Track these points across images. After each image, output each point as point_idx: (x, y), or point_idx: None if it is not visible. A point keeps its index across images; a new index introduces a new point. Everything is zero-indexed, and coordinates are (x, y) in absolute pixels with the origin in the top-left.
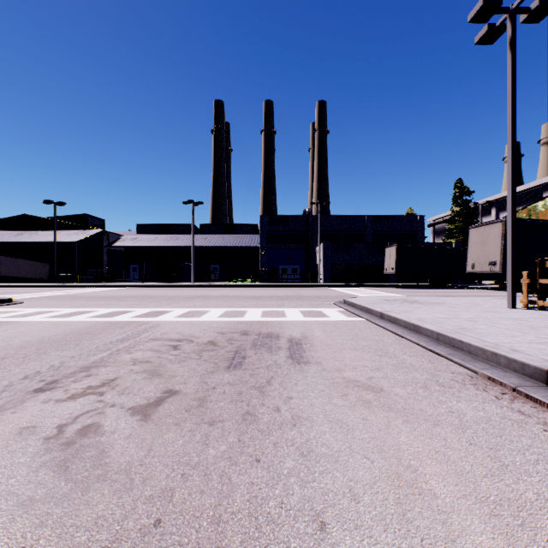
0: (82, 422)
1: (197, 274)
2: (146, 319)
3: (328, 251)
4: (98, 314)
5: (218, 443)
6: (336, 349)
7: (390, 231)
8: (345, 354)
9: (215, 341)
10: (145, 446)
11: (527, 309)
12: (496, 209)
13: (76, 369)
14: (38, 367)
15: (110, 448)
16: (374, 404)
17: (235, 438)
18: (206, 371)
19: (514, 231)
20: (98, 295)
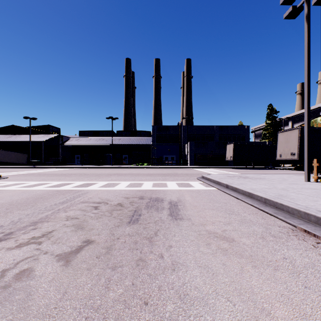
0: (20, 267)
1: (115, 160)
2: (81, 188)
3: (192, 146)
4: (51, 185)
5: (117, 286)
6: (200, 209)
7: (229, 135)
8: (206, 213)
9: (122, 203)
10: (62, 289)
11: (317, 182)
12: (291, 122)
13: (27, 224)
14: (3, 222)
15: (35, 291)
16: (229, 252)
17: (129, 282)
18: (114, 225)
19: (308, 134)
20: (54, 173)
